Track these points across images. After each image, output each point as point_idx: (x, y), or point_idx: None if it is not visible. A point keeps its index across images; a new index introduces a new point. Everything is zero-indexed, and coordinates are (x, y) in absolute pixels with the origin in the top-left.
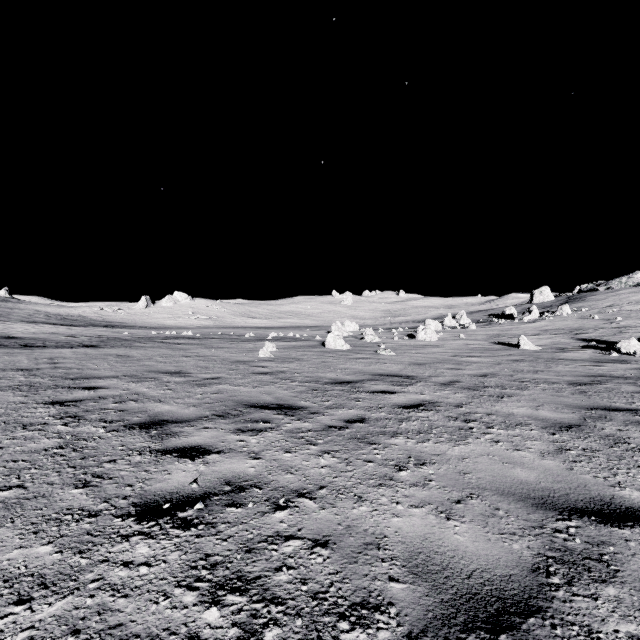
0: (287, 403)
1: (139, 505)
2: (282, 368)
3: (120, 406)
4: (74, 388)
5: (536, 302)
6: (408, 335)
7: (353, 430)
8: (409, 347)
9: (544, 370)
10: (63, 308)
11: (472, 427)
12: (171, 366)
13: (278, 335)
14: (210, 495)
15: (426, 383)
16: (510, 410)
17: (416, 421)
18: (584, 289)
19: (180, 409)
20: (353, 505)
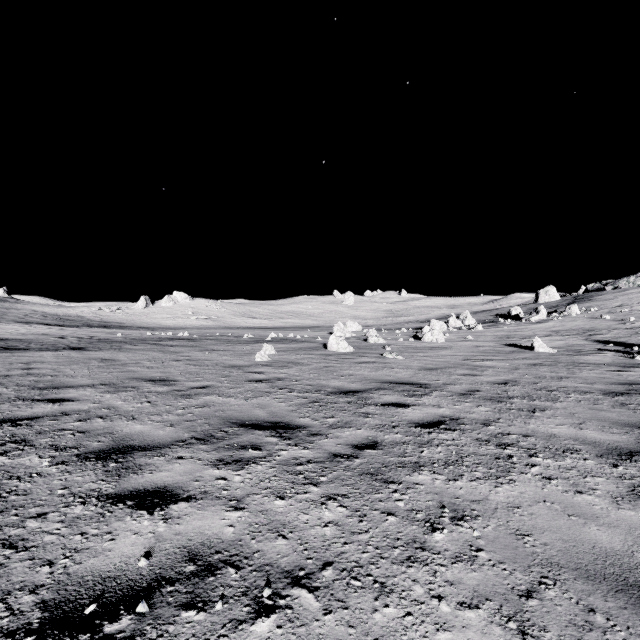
0: (283, 420)
1: (50, 606)
2: (280, 374)
3: (82, 425)
4: (37, 401)
5: (541, 302)
6: (413, 336)
7: (364, 460)
8: (416, 349)
9: (569, 376)
10: (61, 308)
11: (511, 455)
12: (157, 372)
13: (278, 336)
14: (162, 583)
15: (442, 393)
16: (549, 429)
17: (440, 446)
18: (590, 289)
19: (154, 429)
20: (374, 603)
